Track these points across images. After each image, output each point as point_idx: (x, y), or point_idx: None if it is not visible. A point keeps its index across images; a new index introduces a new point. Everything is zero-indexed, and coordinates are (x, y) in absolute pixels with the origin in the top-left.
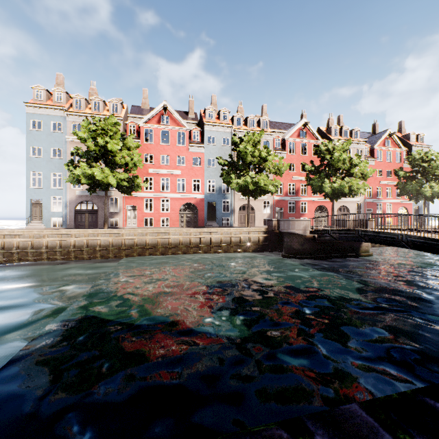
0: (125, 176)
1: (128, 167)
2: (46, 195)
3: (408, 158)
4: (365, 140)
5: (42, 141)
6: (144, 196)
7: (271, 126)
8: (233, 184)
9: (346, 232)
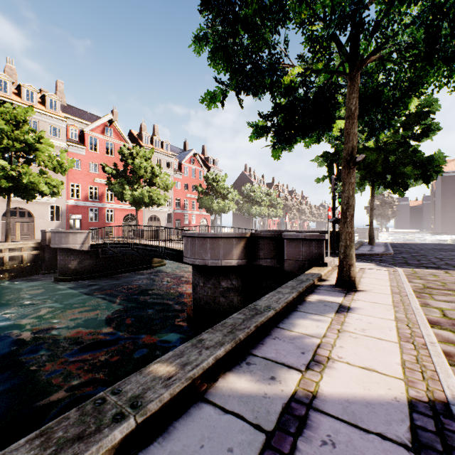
0: None
1: None
2: None
3: (205, 176)
4: (177, 155)
5: None
6: None
7: (69, 111)
8: None
9: (122, 246)
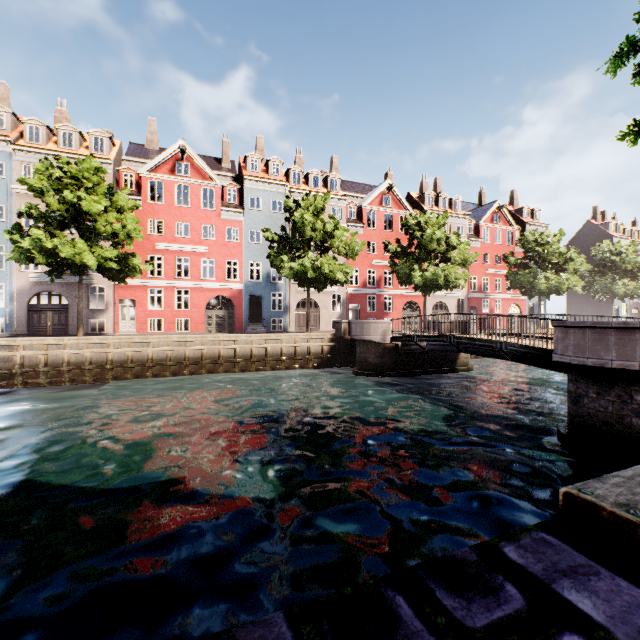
0: (112, 253)
1: (118, 238)
2: None
3: (520, 239)
4: (469, 214)
5: None
6: (148, 285)
7: (344, 187)
8: (285, 269)
9: (436, 339)
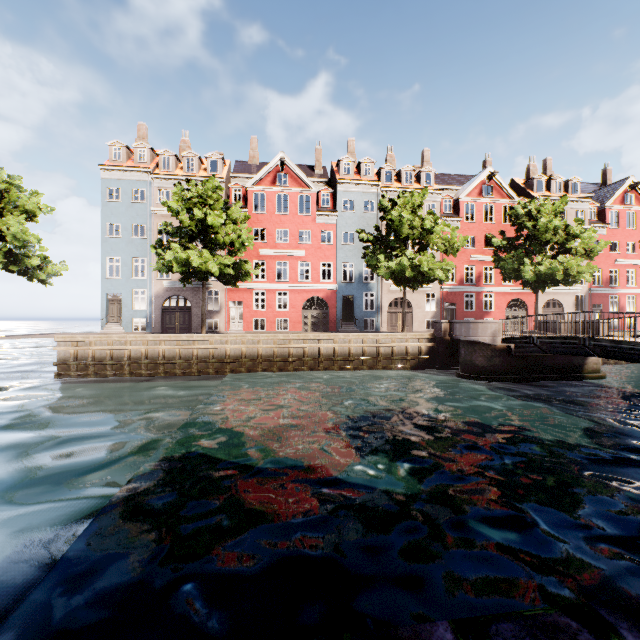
0: (230, 261)
1: (234, 247)
2: (126, 288)
3: None
4: (590, 196)
5: (121, 216)
6: (253, 288)
7: (436, 181)
8: (382, 268)
9: (563, 341)
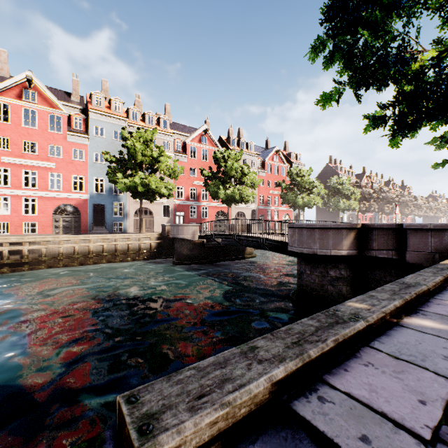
0: None
1: None
2: None
3: (288, 172)
4: (260, 154)
5: None
6: None
7: (174, 127)
8: (120, 184)
9: (226, 237)
